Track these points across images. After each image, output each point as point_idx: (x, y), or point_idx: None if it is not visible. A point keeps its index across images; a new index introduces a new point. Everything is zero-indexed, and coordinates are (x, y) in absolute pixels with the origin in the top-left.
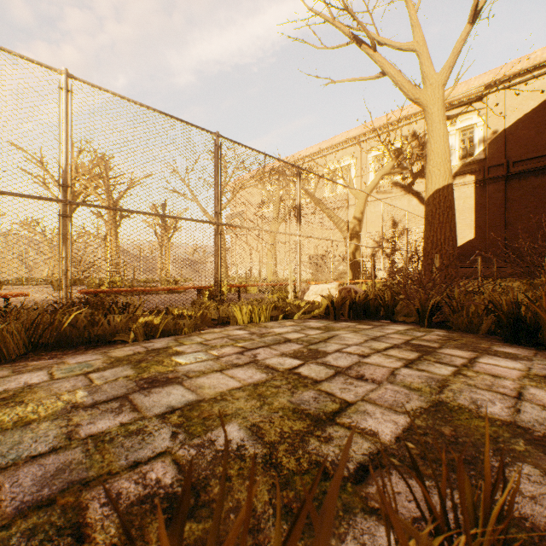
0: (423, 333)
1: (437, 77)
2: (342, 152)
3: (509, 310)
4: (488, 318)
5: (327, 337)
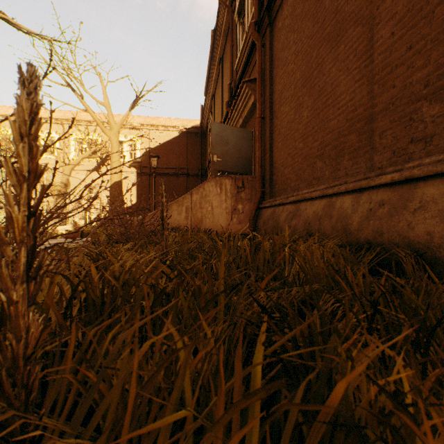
0: None
1: (116, 126)
2: (47, 125)
3: None
4: None
5: None
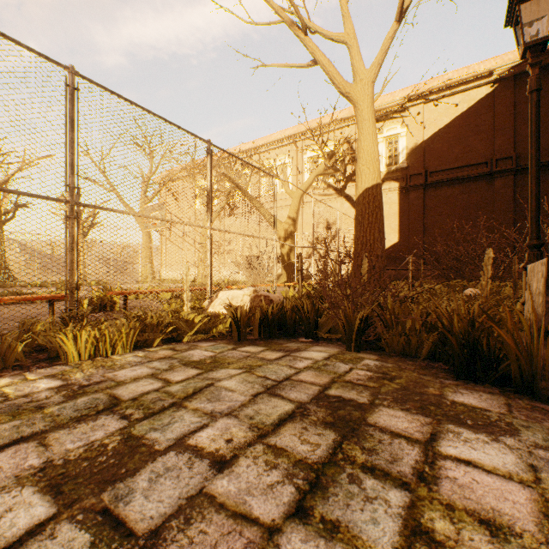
0: (349, 366)
1: (367, 73)
2: (279, 150)
3: (463, 331)
4: (430, 338)
5: (192, 390)
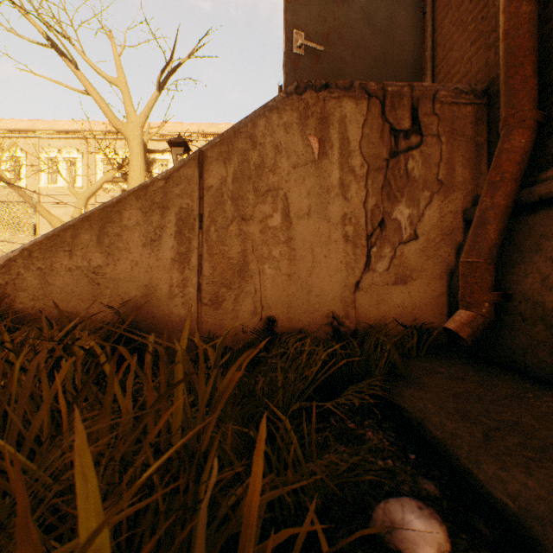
0: None
1: (137, 118)
2: (66, 141)
3: None
4: None
5: None
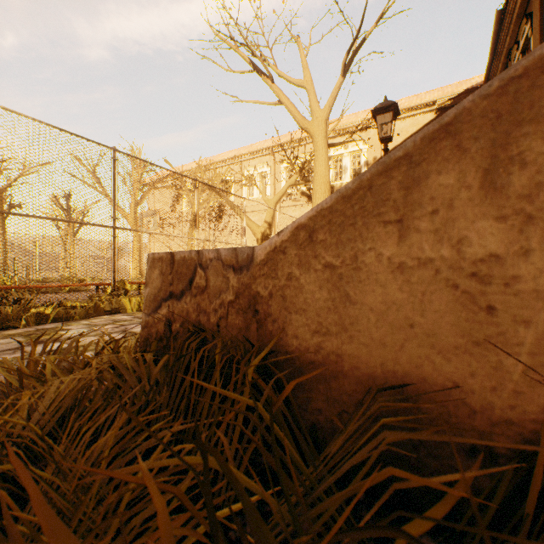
0: None
1: (321, 113)
2: (259, 159)
3: None
4: None
5: None
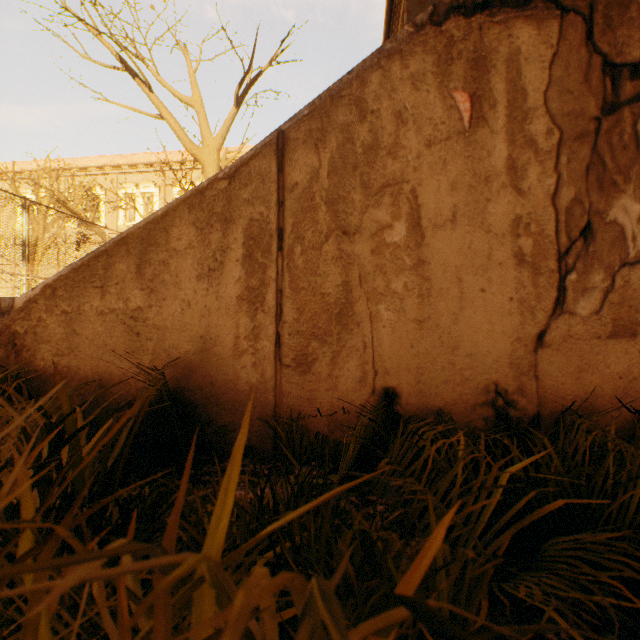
0: None
1: (213, 141)
2: (143, 175)
3: None
4: None
5: None
